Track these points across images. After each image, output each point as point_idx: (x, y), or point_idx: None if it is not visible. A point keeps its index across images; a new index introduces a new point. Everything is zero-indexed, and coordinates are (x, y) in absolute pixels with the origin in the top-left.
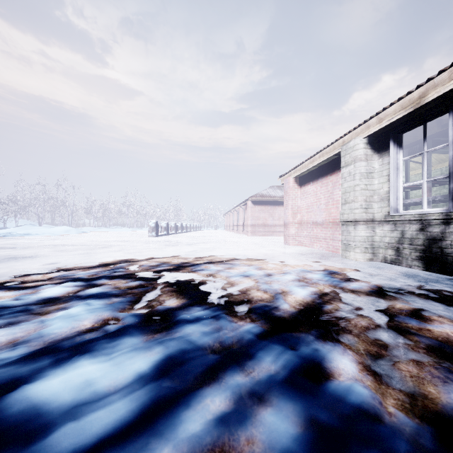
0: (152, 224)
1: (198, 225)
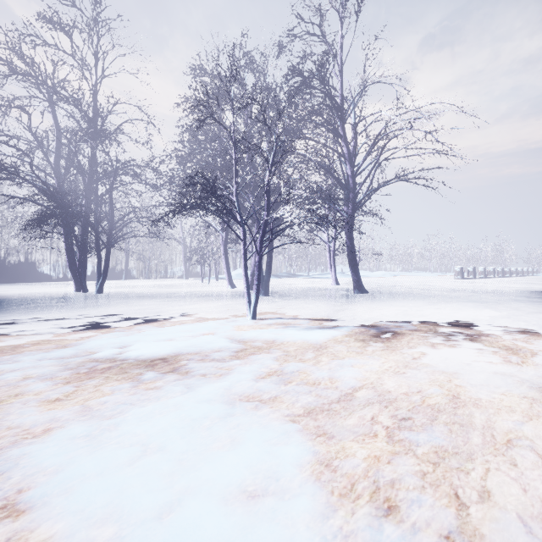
0: (457, 269)
1: (527, 269)
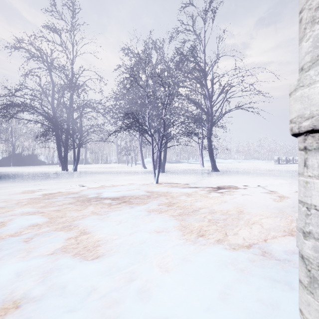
0: (276, 158)
1: None
